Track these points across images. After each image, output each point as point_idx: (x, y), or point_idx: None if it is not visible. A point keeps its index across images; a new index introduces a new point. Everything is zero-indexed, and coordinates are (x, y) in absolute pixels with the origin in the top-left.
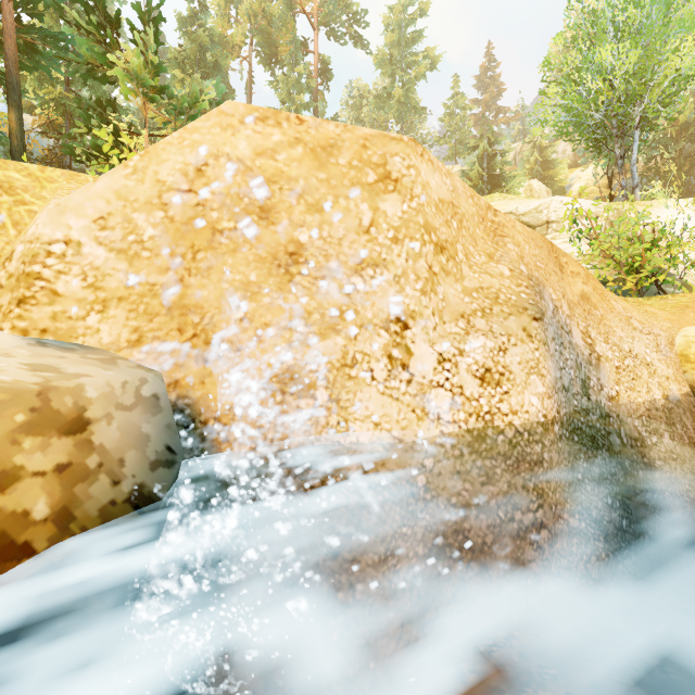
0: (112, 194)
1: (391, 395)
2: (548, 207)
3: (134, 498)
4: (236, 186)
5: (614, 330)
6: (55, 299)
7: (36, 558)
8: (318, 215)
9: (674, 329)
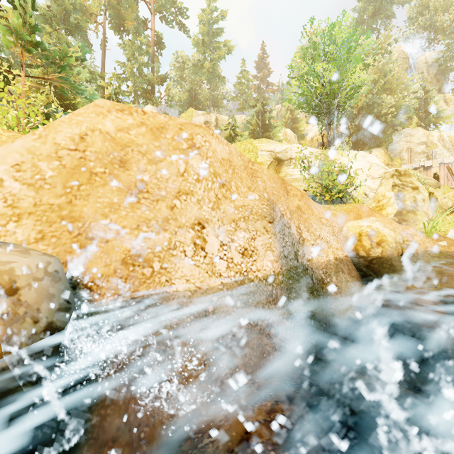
0: (24, 150)
1: (195, 264)
2: (291, 150)
3: (47, 330)
4: (105, 147)
5: (312, 225)
6: None
7: None
8: (154, 165)
9: (343, 223)
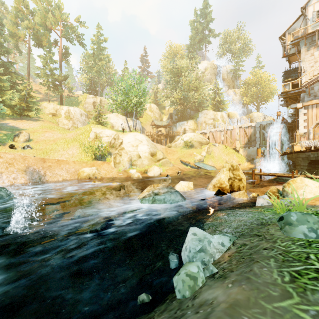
0: None
1: None
2: (102, 133)
3: None
4: None
5: (55, 170)
6: None
7: None
8: None
9: (81, 168)
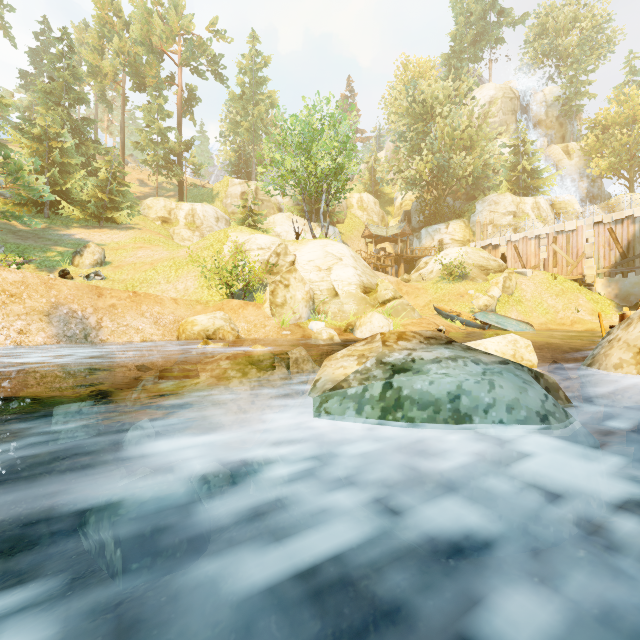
0: None
1: None
2: (249, 242)
3: None
4: None
5: (125, 317)
6: None
7: None
8: None
9: (189, 316)
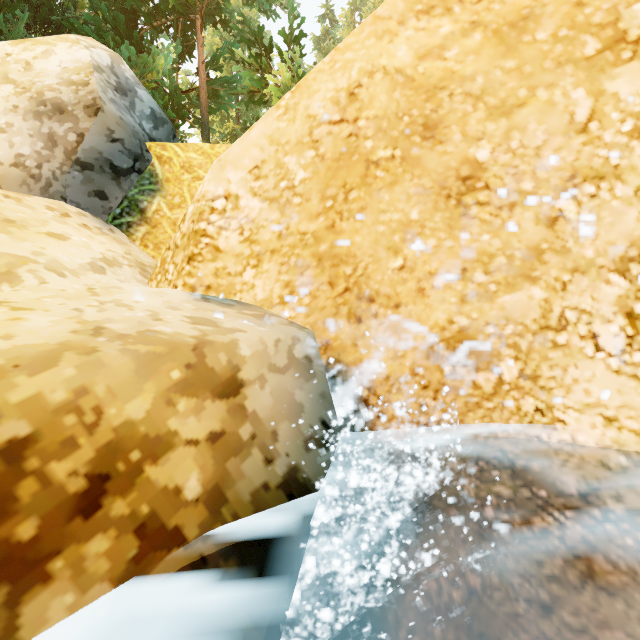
0: (265, 140)
1: (635, 376)
2: None
3: (287, 484)
4: (393, 104)
5: None
6: (217, 255)
7: (186, 548)
8: (504, 120)
9: None
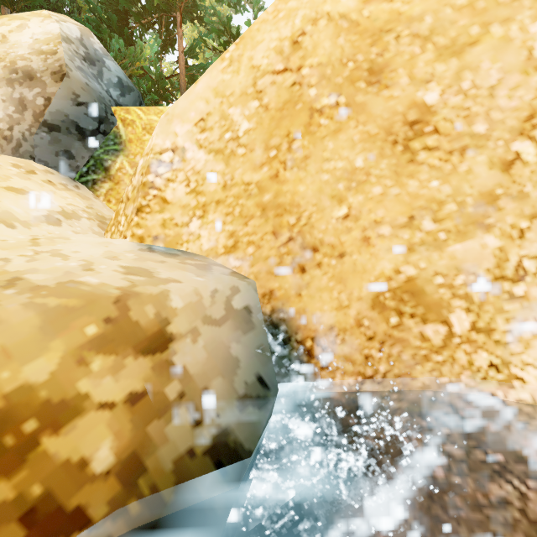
0: (210, 93)
1: None
2: None
3: (216, 450)
4: (337, 50)
5: None
6: (165, 206)
7: (91, 530)
8: (454, 60)
9: None
